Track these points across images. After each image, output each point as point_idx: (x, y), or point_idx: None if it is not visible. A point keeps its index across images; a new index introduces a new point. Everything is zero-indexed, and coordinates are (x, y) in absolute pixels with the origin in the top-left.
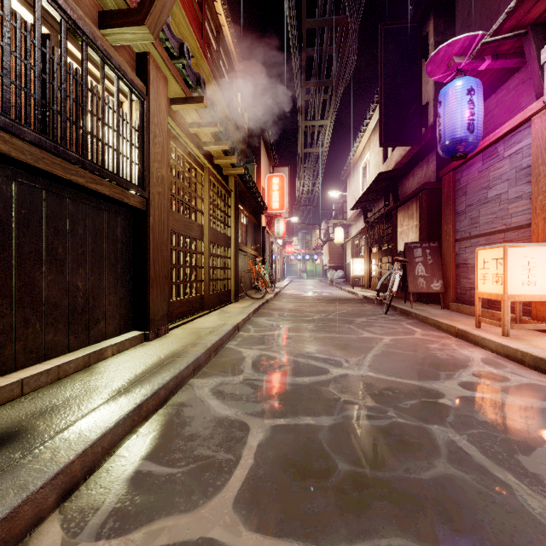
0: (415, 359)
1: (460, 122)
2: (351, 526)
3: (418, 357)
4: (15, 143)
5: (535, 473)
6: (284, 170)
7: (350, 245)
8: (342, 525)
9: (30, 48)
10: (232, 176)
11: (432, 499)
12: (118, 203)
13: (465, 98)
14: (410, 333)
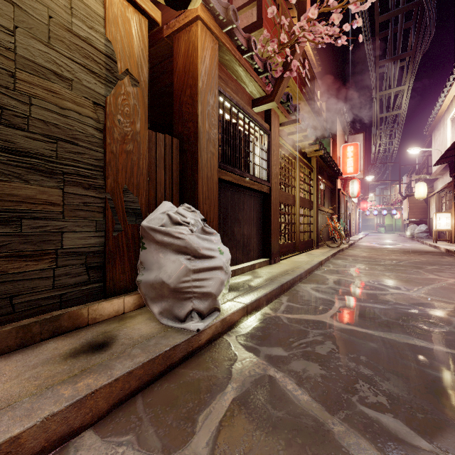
0: None
1: None
2: (383, 329)
3: None
4: (233, 176)
5: None
6: (358, 136)
7: (434, 199)
8: (379, 328)
9: (236, 136)
10: (314, 156)
11: (431, 333)
12: (258, 192)
13: None
14: None
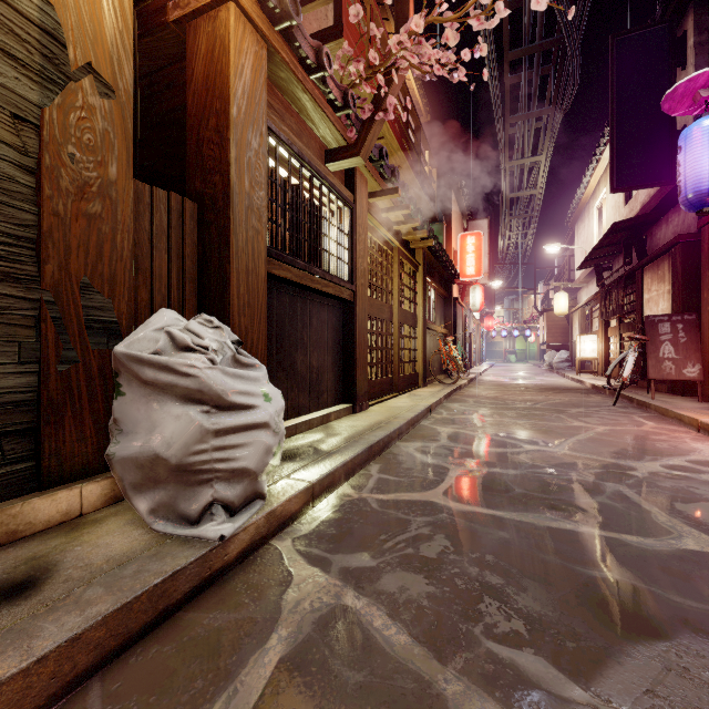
0: (625, 446)
1: (706, 171)
2: (517, 508)
3: (629, 445)
4: (293, 271)
5: (681, 510)
6: (482, 223)
7: (578, 316)
8: (511, 507)
9: (298, 206)
10: (420, 248)
11: (580, 508)
12: (335, 298)
13: None
14: (637, 425)
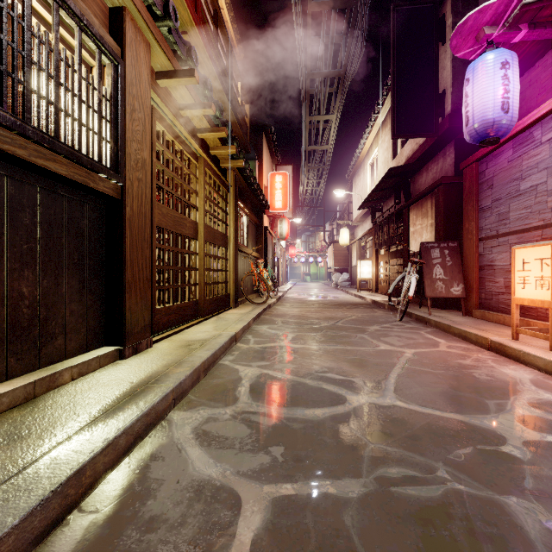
0: (450, 381)
1: (492, 101)
2: None
3: (452, 378)
4: None
5: None
6: (287, 168)
7: (356, 247)
8: None
9: None
10: (231, 170)
11: None
12: (82, 188)
13: (498, 73)
14: (434, 344)
